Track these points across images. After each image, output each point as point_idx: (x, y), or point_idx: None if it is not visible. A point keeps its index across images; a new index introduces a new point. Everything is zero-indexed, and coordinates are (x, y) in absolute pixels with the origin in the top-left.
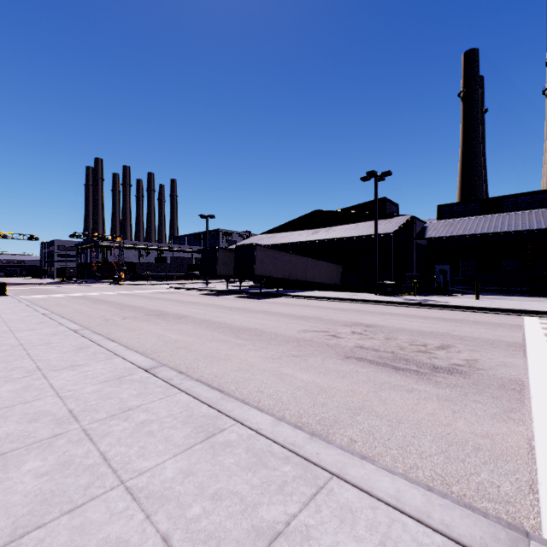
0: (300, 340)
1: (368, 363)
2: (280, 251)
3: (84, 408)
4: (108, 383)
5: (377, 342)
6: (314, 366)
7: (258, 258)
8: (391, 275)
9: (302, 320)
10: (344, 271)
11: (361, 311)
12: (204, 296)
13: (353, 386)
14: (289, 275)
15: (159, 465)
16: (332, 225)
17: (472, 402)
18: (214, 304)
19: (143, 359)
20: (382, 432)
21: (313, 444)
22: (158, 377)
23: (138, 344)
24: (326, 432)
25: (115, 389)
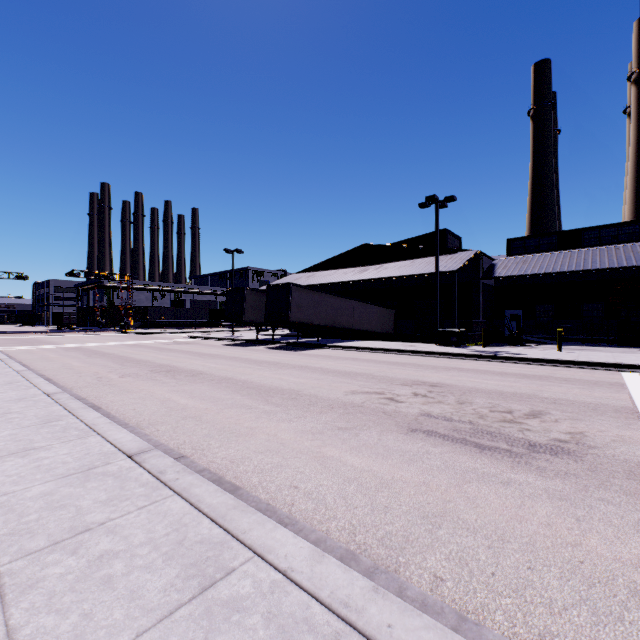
0: (348, 405)
1: (441, 439)
2: (321, 293)
3: (14, 527)
4: (67, 479)
5: (448, 407)
6: (369, 444)
7: (294, 301)
8: (455, 322)
9: (349, 377)
10: (397, 317)
11: (421, 366)
12: (229, 347)
13: (425, 477)
14: (332, 322)
15: None
16: (383, 262)
17: (598, 501)
18: (240, 357)
19: (129, 438)
20: (480, 559)
21: (380, 604)
22: (145, 468)
23: (132, 412)
24: (395, 562)
25: (75, 490)
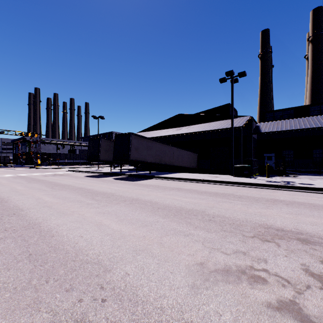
0: None
1: None
2: (152, 141)
3: None
4: None
5: None
6: None
7: (133, 145)
8: (241, 160)
9: (182, 219)
10: (199, 158)
11: (241, 197)
12: (87, 178)
13: None
14: (159, 160)
15: None
16: (190, 124)
17: None
18: (84, 188)
19: None
20: None
21: None
22: None
23: None
24: None
25: None
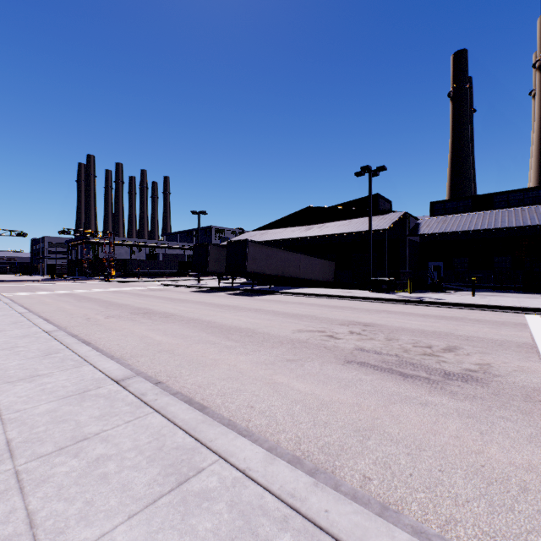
0: (295, 341)
1: (372, 369)
2: (273, 247)
3: (27, 437)
4: (67, 399)
5: (378, 343)
6: (312, 372)
7: (250, 254)
8: (385, 272)
9: (296, 318)
10: (337, 268)
11: (356, 309)
12: (195, 293)
13: (358, 399)
14: (282, 272)
15: (105, 535)
16: (324, 221)
17: (499, 419)
18: (205, 302)
19: (116, 367)
20: (401, 463)
21: (319, 495)
22: (129, 391)
23: (117, 346)
24: (332, 466)
25: (74, 408)
